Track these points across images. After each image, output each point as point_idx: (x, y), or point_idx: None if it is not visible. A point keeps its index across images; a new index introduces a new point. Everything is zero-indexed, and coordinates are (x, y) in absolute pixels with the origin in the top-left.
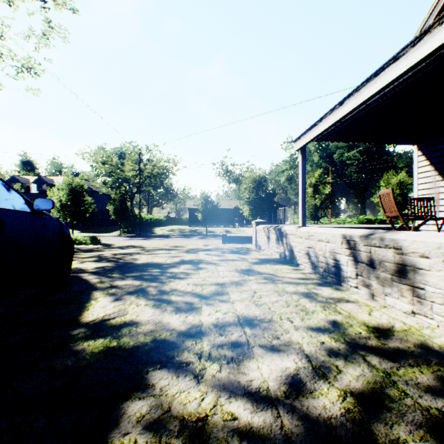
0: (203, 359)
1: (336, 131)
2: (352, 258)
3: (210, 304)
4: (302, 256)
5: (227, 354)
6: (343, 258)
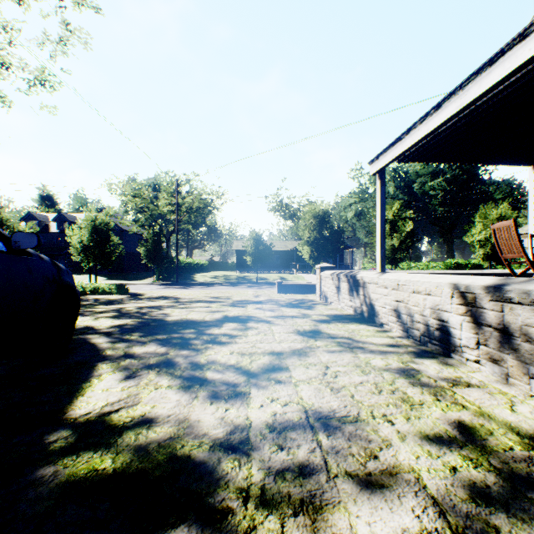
0: (251, 503)
1: (427, 147)
2: (469, 318)
3: (262, 388)
4: (388, 313)
5: (292, 493)
6: (453, 318)
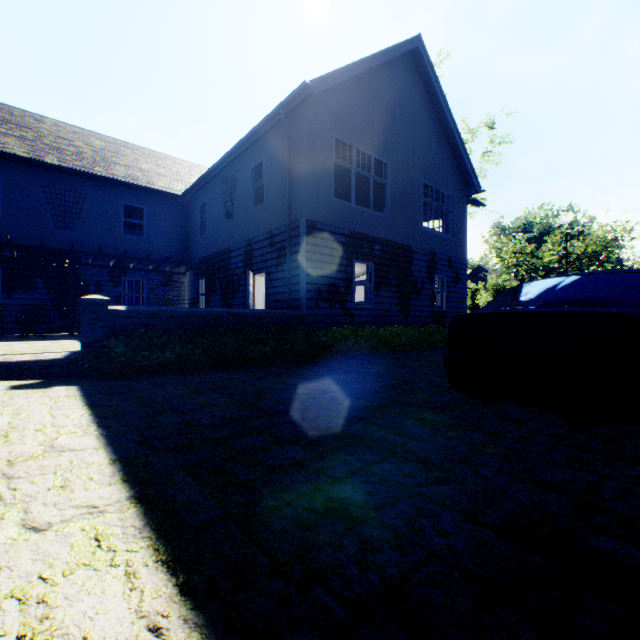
0: None
1: None
2: None
3: None
4: None
5: None
6: None
